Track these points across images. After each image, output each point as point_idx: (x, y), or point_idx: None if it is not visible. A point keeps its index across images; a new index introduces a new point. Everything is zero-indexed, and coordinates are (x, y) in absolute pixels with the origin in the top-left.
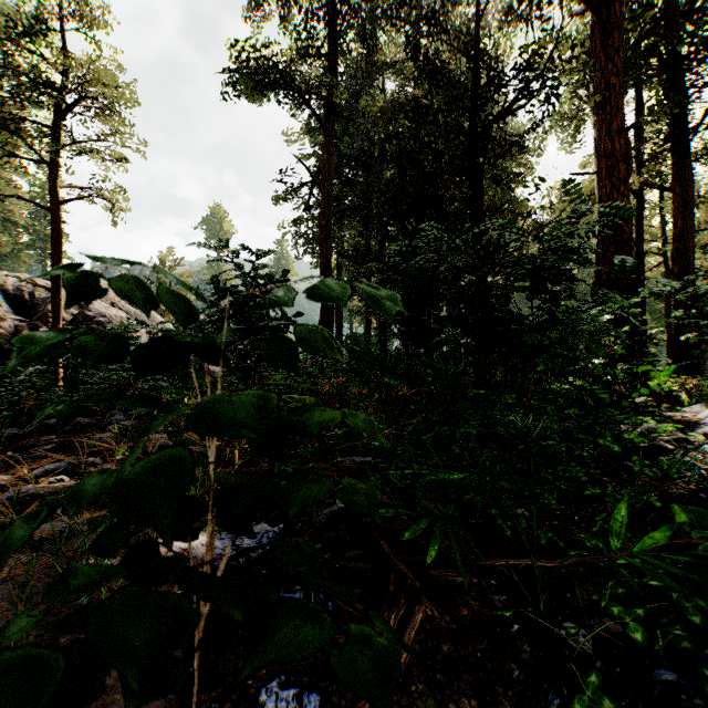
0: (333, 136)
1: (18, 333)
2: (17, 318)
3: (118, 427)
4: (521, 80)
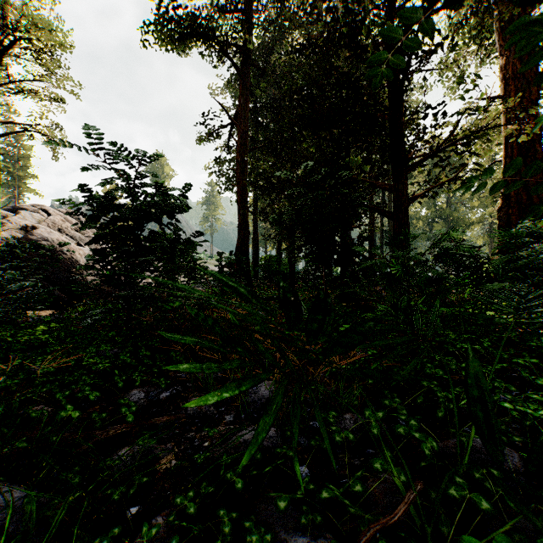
0: (249, 84)
1: None
2: None
3: None
4: None
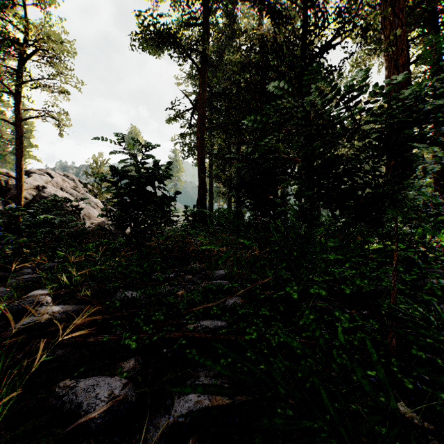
0: (206, 78)
1: None
2: None
3: (18, 281)
4: (339, 21)
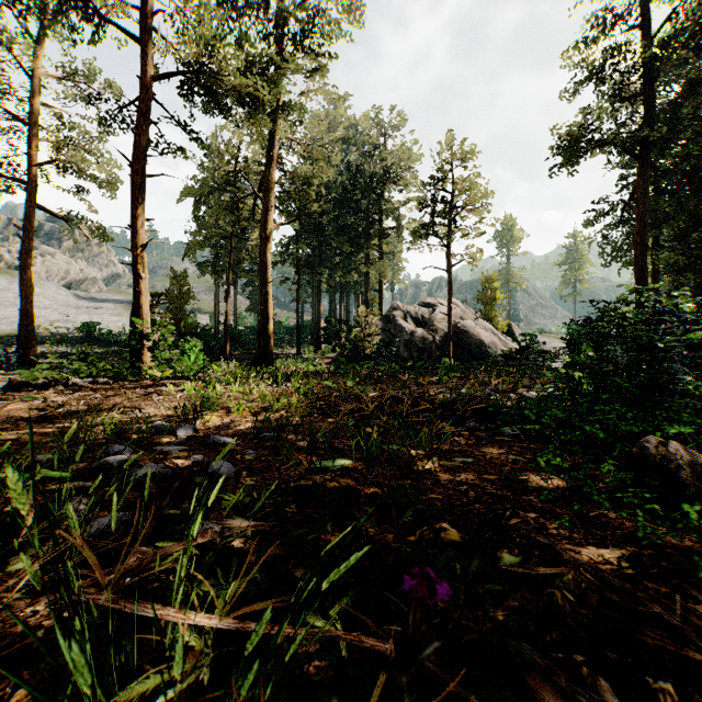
0: (648, 162)
1: (423, 339)
2: (421, 330)
3: None
4: None
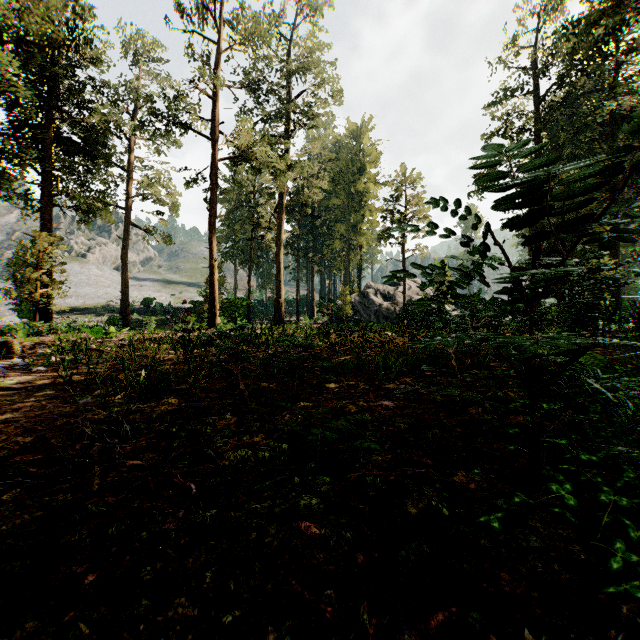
0: None
1: (387, 309)
2: (386, 303)
3: None
4: None
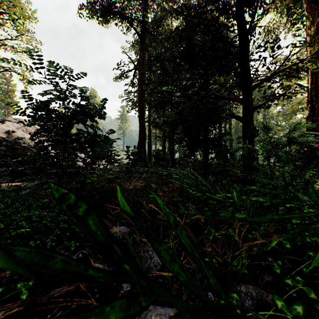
0: (145, 44)
1: None
2: None
3: None
4: None
